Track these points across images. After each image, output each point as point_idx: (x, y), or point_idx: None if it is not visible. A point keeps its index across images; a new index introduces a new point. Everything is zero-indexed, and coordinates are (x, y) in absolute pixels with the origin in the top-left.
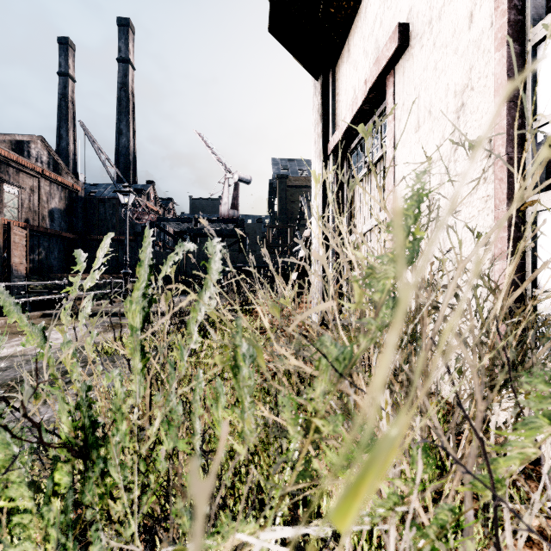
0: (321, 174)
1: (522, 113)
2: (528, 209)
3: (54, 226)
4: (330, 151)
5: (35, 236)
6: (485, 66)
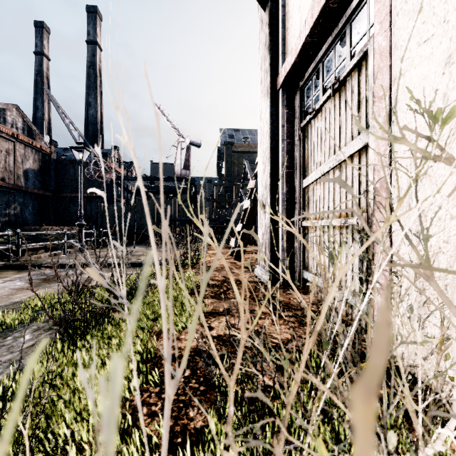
0: (269, 112)
1: None
2: None
3: (28, 185)
4: (279, 84)
5: (11, 193)
6: None
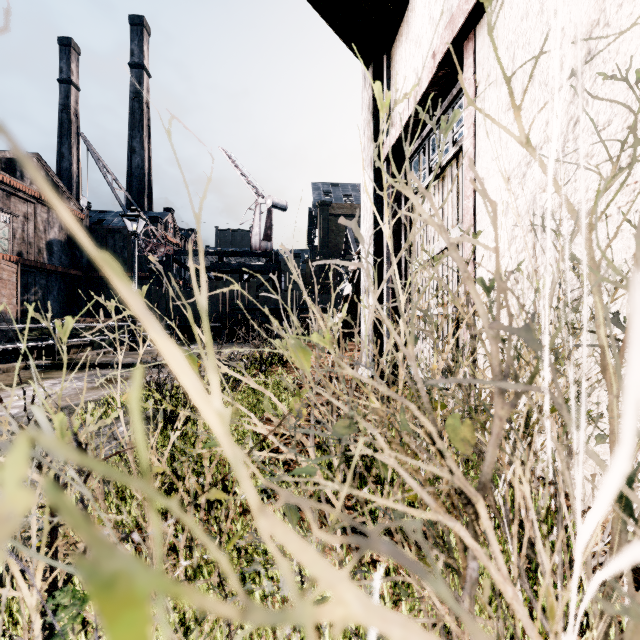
0: (373, 186)
1: None
2: None
3: (53, 261)
4: (384, 156)
5: (30, 272)
6: None
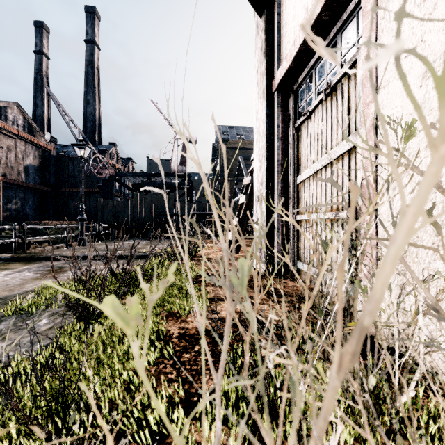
0: (265, 113)
1: None
2: None
3: (29, 180)
4: (274, 87)
5: (12, 188)
6: None
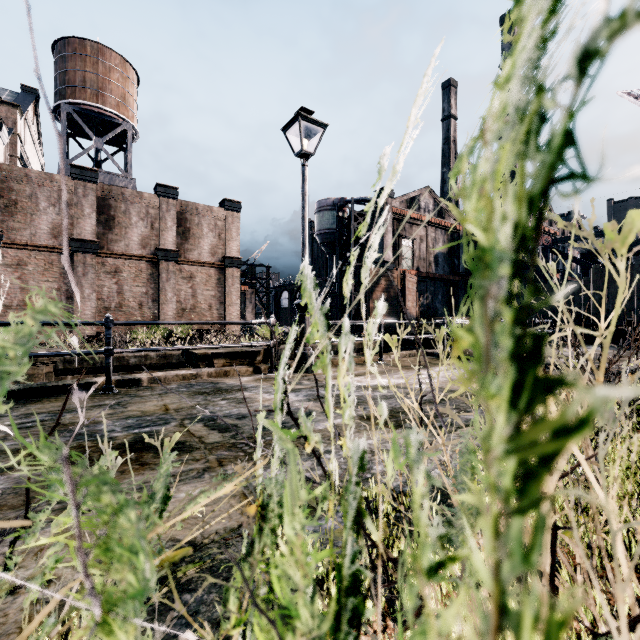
0: None
1: None
2: None
3: (438, 271)
4: None
5: (423, 282)
6: None
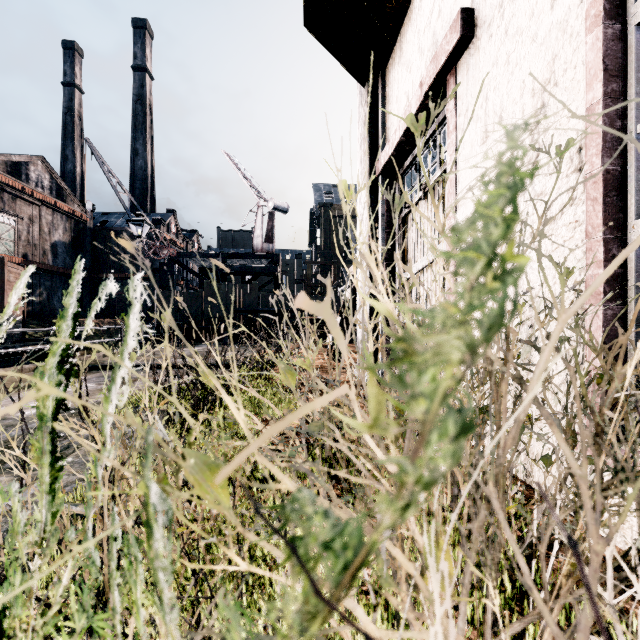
0: (368, 199)
1: (622, 112)
2: (630, 238)
3: (58, 263)
4: (378, 171)
5: (35, 274)
6: (572, 54)
